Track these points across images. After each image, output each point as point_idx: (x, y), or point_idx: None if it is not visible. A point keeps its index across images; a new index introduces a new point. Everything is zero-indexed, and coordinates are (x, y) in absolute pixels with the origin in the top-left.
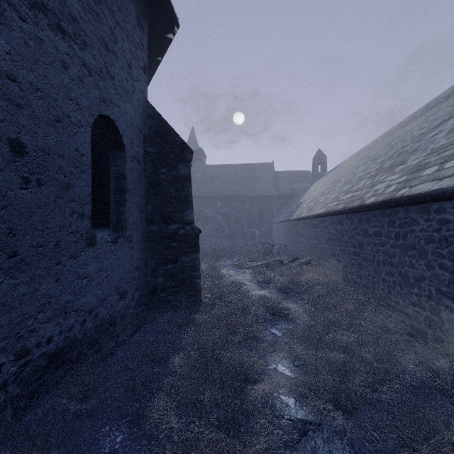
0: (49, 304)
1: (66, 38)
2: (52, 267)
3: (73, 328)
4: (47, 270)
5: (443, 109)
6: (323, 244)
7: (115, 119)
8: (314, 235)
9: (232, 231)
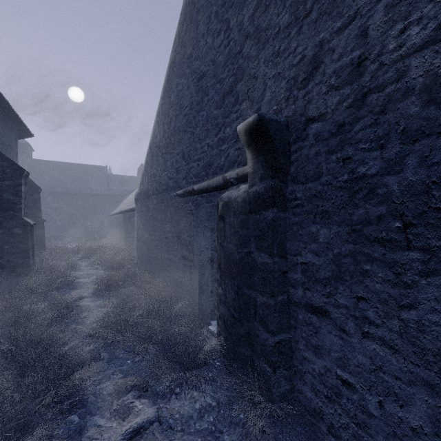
0: None
1: None
2: None
3: None
4: None
5: None
6: (117, 228)
7: None
8: (116, 224)
9: (64, 224)
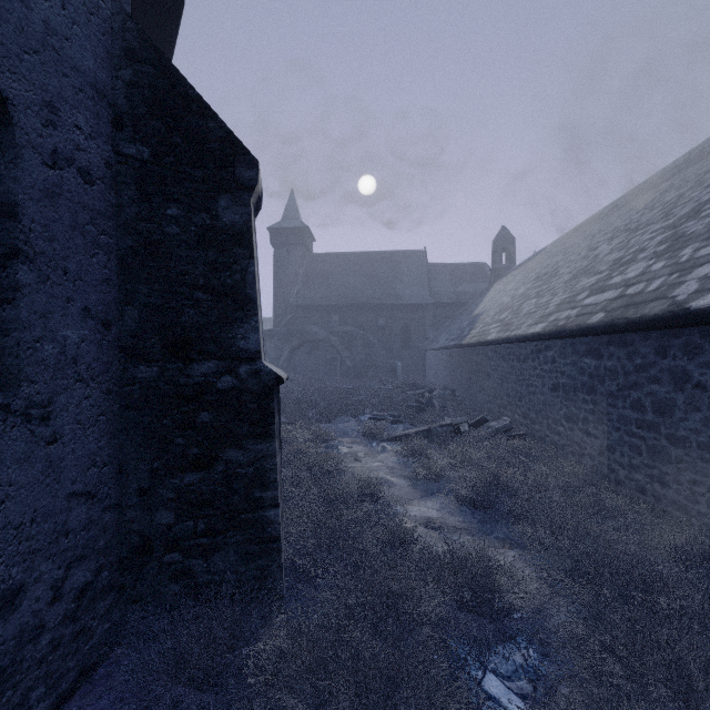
0: None
1: None
2: None
3: None
4: None
5: None
6: (541, 394)
7: None
8: (518, 376)
9: (357, 364)
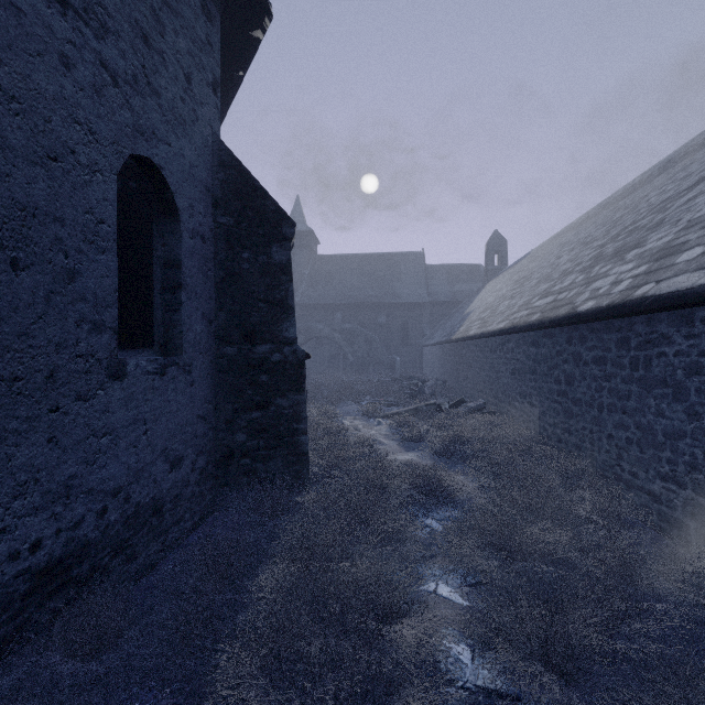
0: (35, 482)
1: (69, 14)
2: (41, 416)
3: (82, 522)
4: (32, 422)
5: (699, 161)
6: (505, 378)
7: (162, 165)
8: (491, 365)
9: (359, 359)
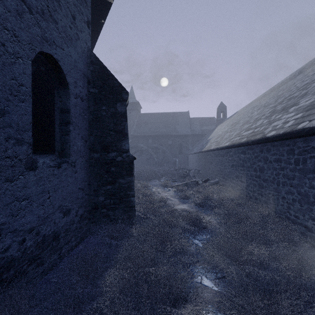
0: None
1: None
2: None
3: (9, 248)
4: None
5: None
6: (228, 169)
7: (59, 59)
8: (221, 162)
9: (159, 160)
